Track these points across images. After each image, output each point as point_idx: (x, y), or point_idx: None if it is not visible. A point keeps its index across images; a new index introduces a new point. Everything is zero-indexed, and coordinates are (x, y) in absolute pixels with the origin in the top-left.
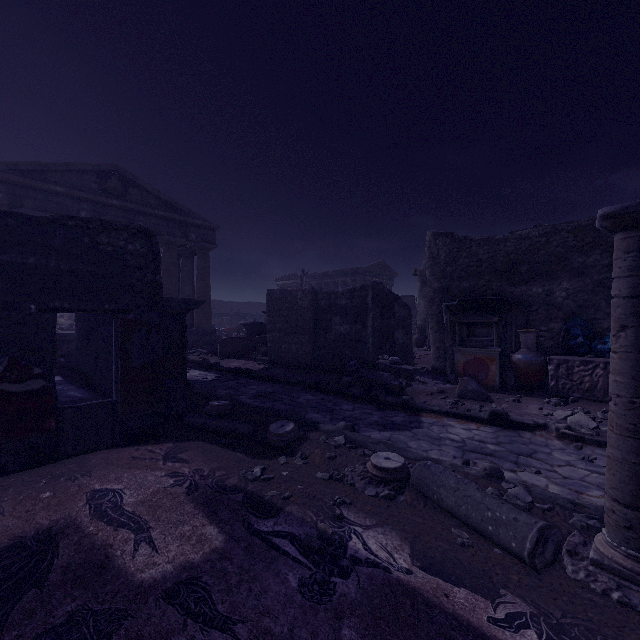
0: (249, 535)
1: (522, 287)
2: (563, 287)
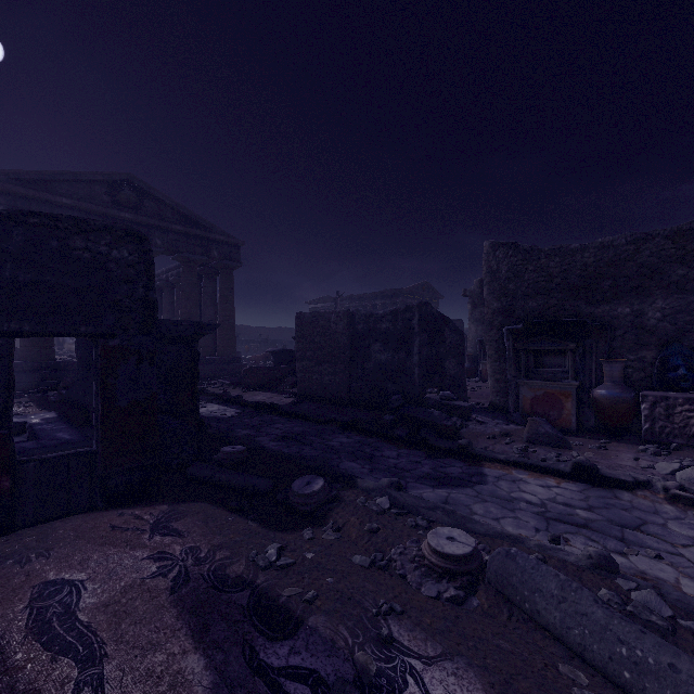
0: (250, 675)
1: (604, 307)
2: (657, 306)
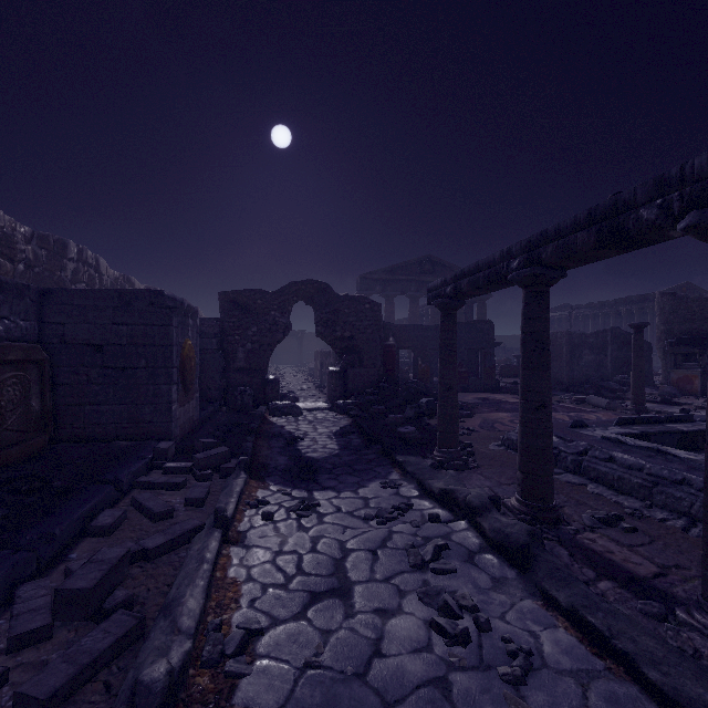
0: None
1: None
2: None
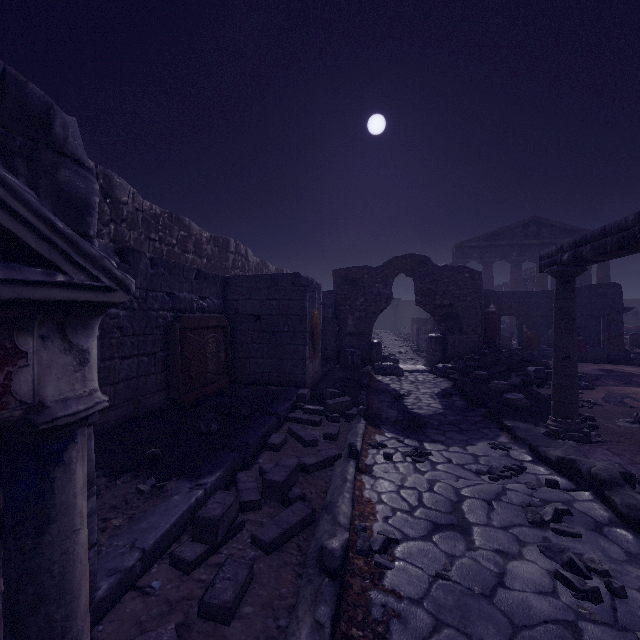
0: None
1: None
2: None
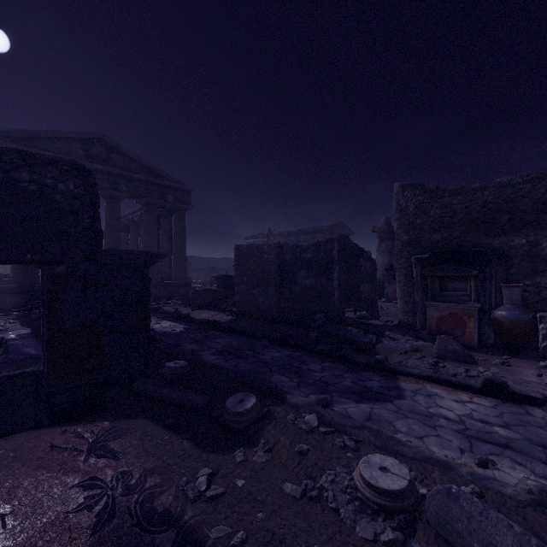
0: None
1: (502, 238)
2: None
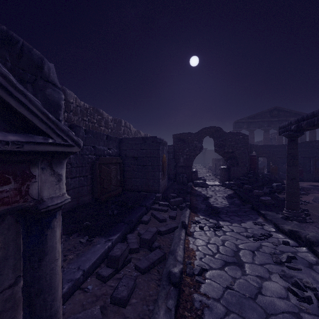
0: None
1: None
2: None
